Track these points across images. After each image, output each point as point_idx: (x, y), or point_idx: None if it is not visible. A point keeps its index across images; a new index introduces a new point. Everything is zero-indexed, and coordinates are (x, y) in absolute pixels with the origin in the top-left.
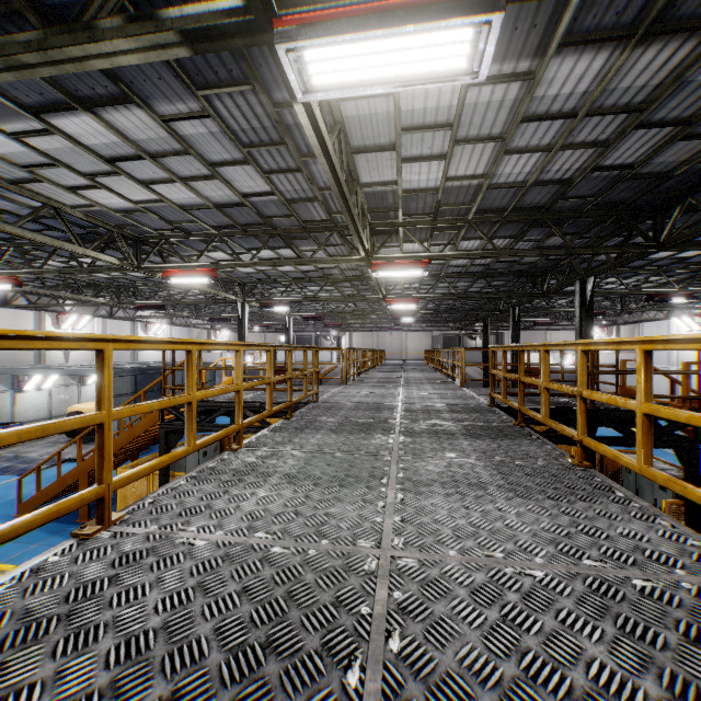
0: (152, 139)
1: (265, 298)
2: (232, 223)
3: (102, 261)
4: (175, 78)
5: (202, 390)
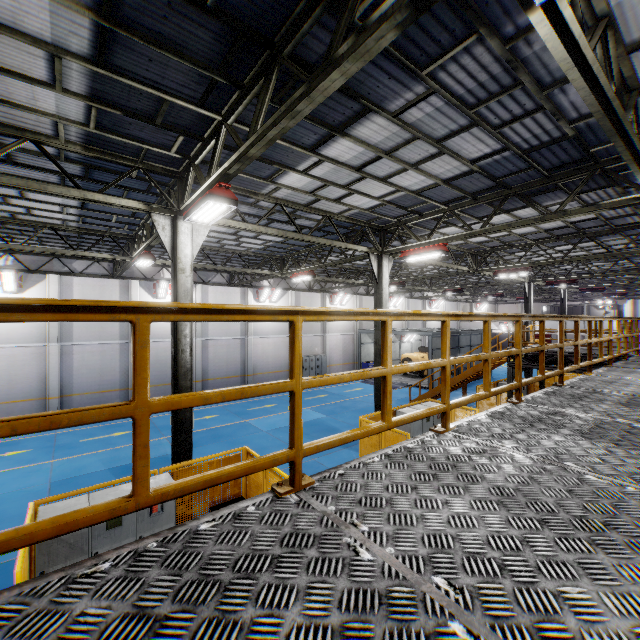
0: (529, 214)
1: (550, 278)
2: (549, 236)
3: (462, 270)
4: (564, 194)
5: (526, 345)
